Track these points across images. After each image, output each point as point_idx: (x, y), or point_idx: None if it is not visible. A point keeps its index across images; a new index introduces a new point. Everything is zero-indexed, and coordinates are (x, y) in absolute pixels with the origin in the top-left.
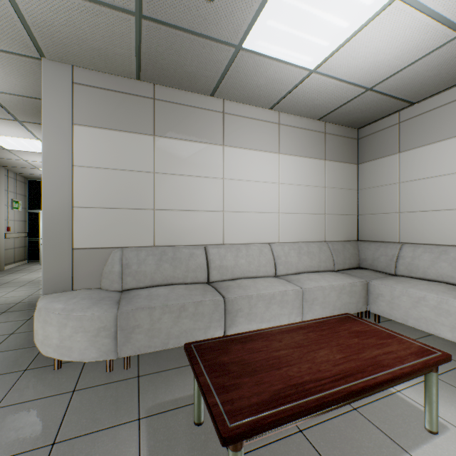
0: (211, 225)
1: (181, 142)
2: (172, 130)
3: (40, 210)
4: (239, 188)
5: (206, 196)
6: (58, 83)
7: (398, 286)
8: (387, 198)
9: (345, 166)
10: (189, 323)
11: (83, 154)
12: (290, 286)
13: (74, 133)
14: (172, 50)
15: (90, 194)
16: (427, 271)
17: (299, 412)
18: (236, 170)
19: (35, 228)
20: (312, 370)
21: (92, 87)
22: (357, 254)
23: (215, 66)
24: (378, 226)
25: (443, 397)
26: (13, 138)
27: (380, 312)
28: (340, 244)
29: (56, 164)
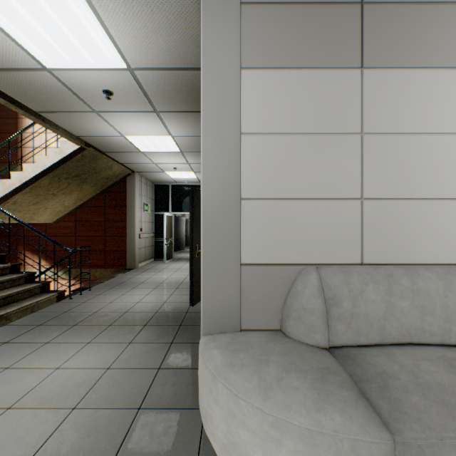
0: None
1: (408, 72)
2: (393, 54)
3: (163, 212)
4: None
5: None
6: (221, 8)
7: None
8: None
9: None
10: None
11: (253, 114)
12: None
13: (241, 83)
14: None
15: (262, 177)
16: None
17: None
18: None
19: (159, 229)
20: None
21: (265, 4)
22: None
23: None
24: None
25: None
26: (148, 137)
27: None
28: None
29: (219, 132)
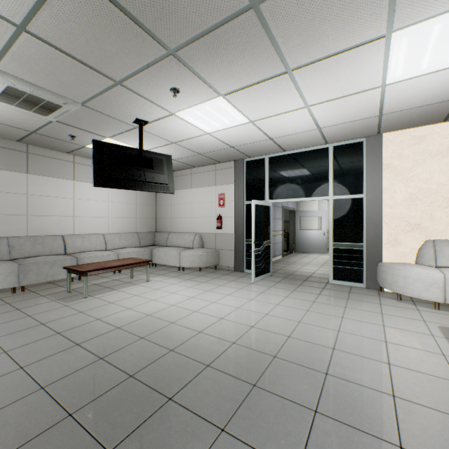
0: (66, 224)
1: (46, 177)
2: (40, 171)
3: None
4: (84, 204)
5: (63, 208)
6: None
7: (161, 249)
8: (167, 211)
9: (149, 193)
10: (58, 269)
11: None
12: (112, 252)
13: None
14: (47, 140)
15: None
16: (175, 243)
17: (103, 268)
18: (83, 194)
19: None
20: (109, 265)
21: None
22: (154, 239)
23: (71, 147)
24: (164, 225)
25: (158, 277)
26: None
27: (156, 262)
28: (145, 233)
29: None
